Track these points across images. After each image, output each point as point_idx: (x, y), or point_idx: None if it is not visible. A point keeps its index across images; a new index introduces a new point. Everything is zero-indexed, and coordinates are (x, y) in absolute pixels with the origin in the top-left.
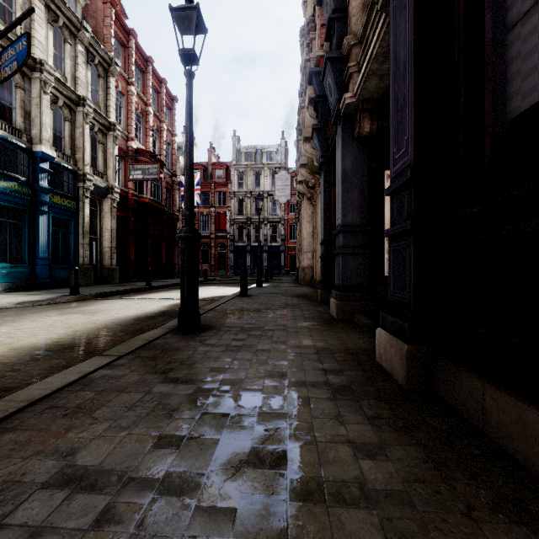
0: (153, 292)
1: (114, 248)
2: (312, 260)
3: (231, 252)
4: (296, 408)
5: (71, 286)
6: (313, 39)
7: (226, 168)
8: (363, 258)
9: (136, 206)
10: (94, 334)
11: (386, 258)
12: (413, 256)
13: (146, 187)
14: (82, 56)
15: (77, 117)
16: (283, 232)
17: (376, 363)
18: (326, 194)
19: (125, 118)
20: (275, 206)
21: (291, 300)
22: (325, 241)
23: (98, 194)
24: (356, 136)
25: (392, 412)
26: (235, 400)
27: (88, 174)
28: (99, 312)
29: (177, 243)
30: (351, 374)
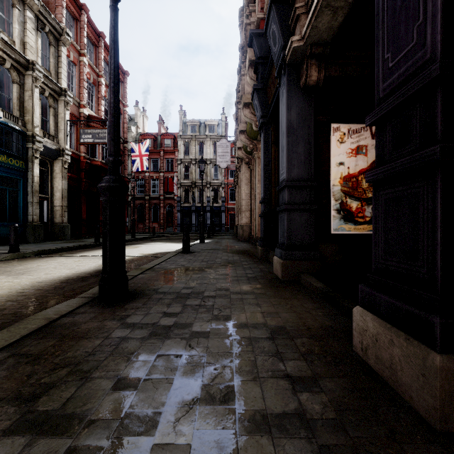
0: (99, 249)
1: (65, 206)
2: (250, 219)
3: (178, 211)
4: None
5: (10, 244)
6: (252, 11)
7: (173, 138)
8: (309, 215)
9: (87, 168)
10: None
11: (333, 214)
12: (440, 205)
13: (98, 151)
14: (31, 22)
15: (26, 80)
16: (223, 194)
17: (356, 357)
18: (266, 154)
19: (77, 86)
20: (217, 172)
21: (232, 256)
22: (265, 199)
23: (49, 156)
24: (303, 85)
25: None
26: None
27: (37, 136)
28: (28, 272)
29: (129, 204)
30: (333, 387)
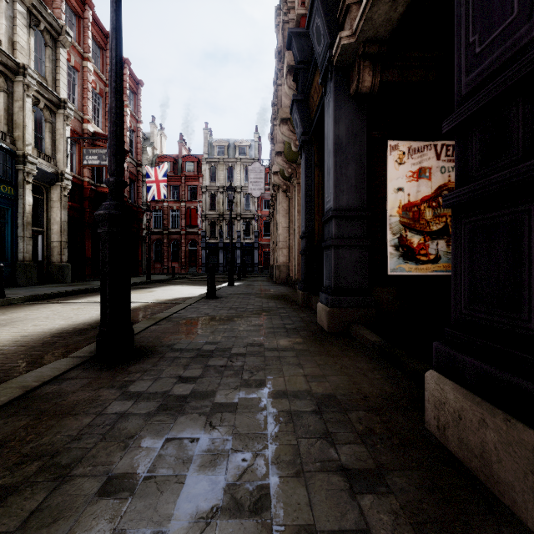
0: None
1: (64, 242)
2: (288, 257)
3: (202, 248)
4: None
5: None
6: (291, 8)
7: (197, 161)
8: (361, 252)
9: (92, 196)
10: None
11: (390, 252)
12: None
13: (106, 175)
14: (22, 17)
15: (15, 88)
16: (257, 228)
17: (431, 438)
18: (308, 178)
19: (80, 97)
20: (249, 202)
21: (267, 302)
22: (307, 233)
23: (45, 181)
24: (353, 93)
25: None
26: None
27: (29, 156)
28: (11, 323)
29: (144, 239)
30: (404, 485)
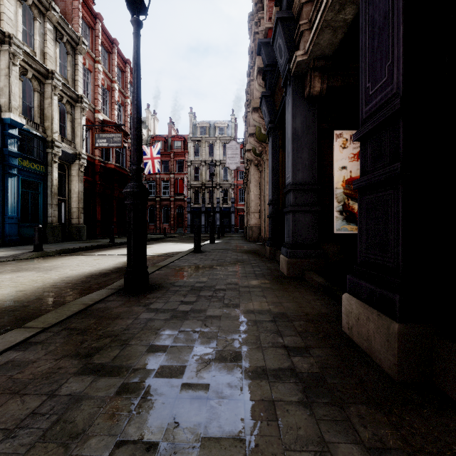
0: (115, 248)
1: (81, 208)
2: (259, 219)
3: (188, 212)
4: (257, 425)
5: (34, 243)
6: (261, 18)
7: (183, 140)
8: (313, 216)
9: (102, 171)
10: (37, 295)
11: (335, 216)
12: (402, 208)
13: (112, 154)
14: (50, 33)
15: (45, 89)
16: (233, 195)
17: (344, 335)
18: (274, 157)
19: (92, 92)
20: (226, 173)
21: (241, 256)
22: (273, 201)
23: (67, 160)
24: (307, 96)
25: (398, 432)
26: (170, 409)
27: (56, 141)
28: (55, 268)
29: None
30: (320, 354)
